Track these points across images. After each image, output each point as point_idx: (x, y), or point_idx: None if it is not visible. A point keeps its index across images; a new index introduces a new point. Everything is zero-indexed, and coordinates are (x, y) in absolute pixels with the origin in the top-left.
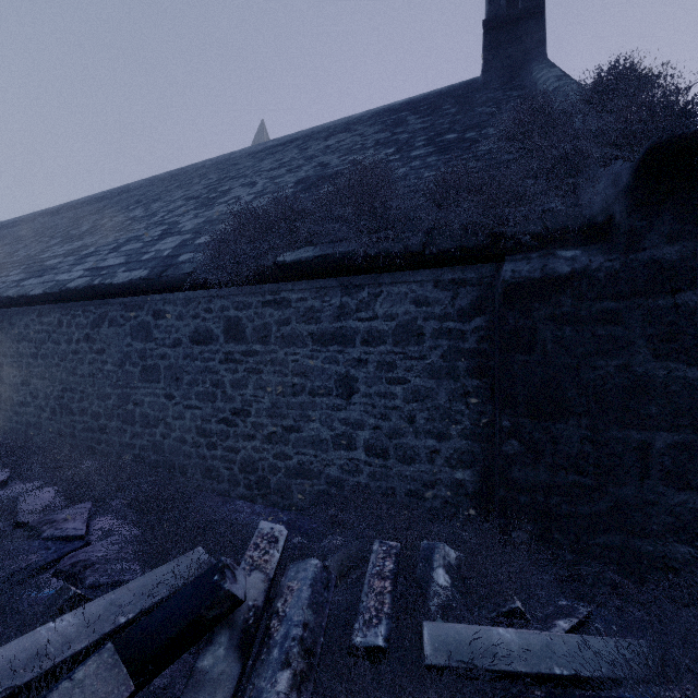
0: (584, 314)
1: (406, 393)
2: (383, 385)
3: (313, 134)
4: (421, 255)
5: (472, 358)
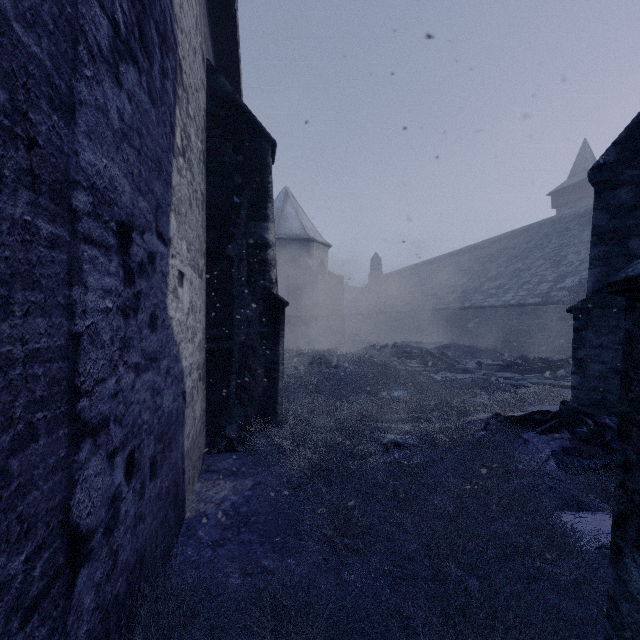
0: None
1: None
2: None
3: None
4: None
5: None
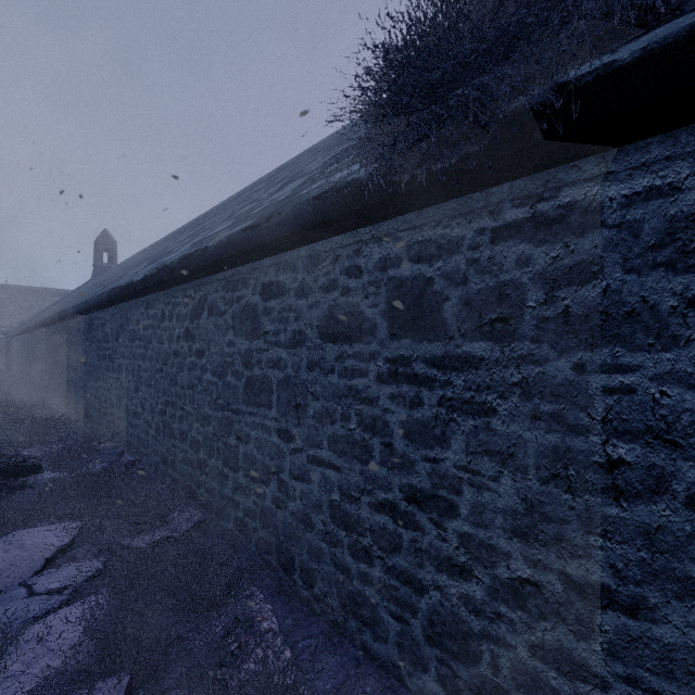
0: None
1: None
2: None
3: None
4: None
5: None
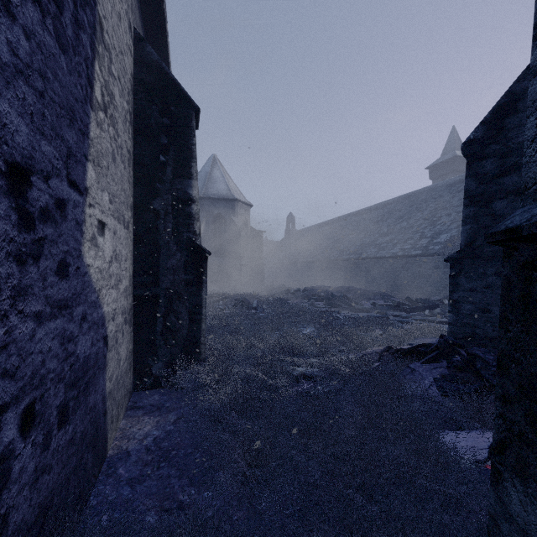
0: None
1: None
2: None
3: None
4: None
5: None
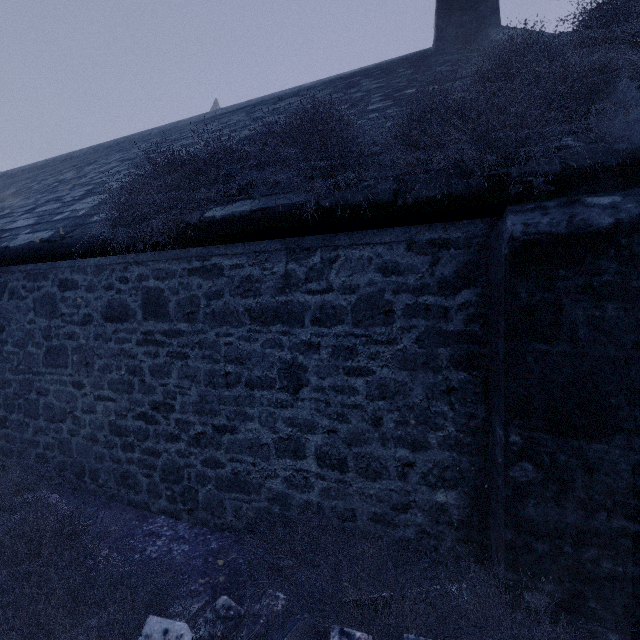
0: (636, 285)
1: (369, 387)
2: (340, 376)
3: (262, 102)
4: (391, 207)
5: (458, 343)
